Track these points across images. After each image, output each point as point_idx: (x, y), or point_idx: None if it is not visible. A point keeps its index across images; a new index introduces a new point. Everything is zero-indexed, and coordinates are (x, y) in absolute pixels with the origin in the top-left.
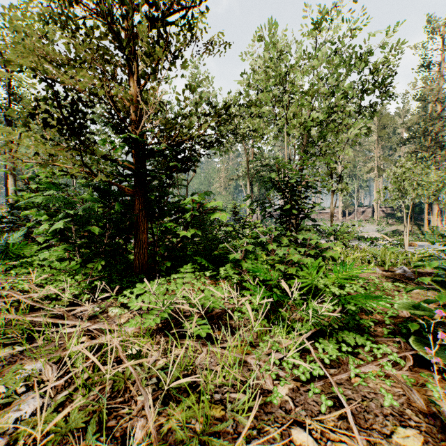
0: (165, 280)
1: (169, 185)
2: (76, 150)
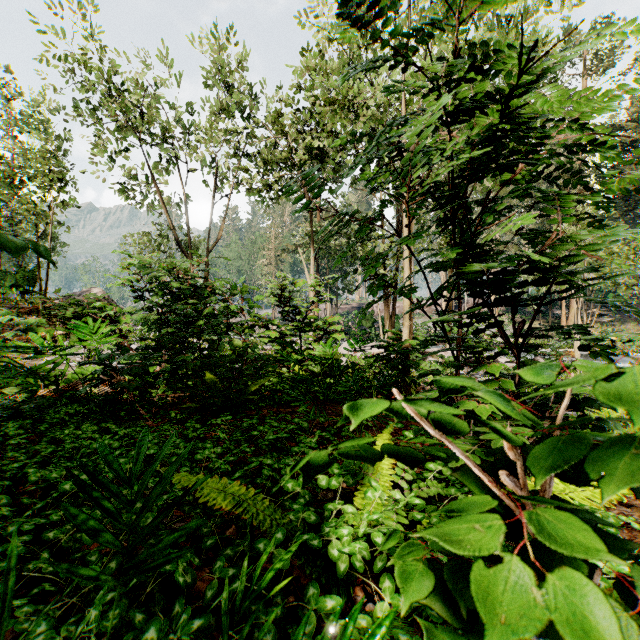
0: None
1: None
2: None
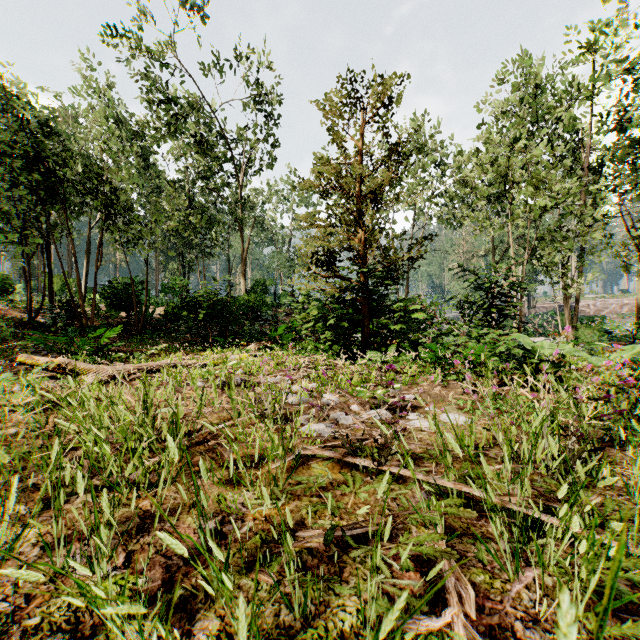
0: None
1: (384, 295)
2: (328, 277)
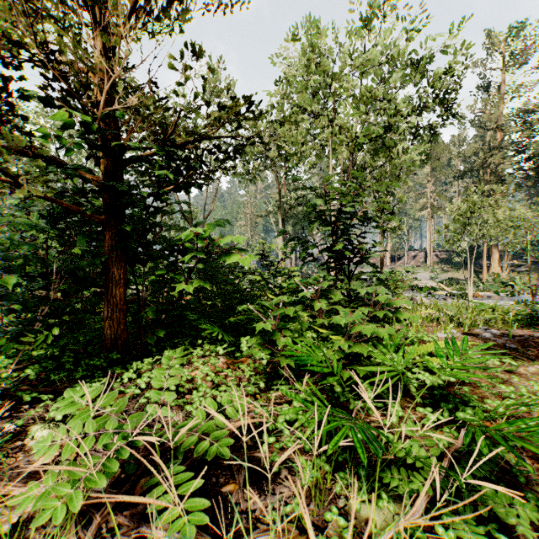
0: (151, 362)
1: (159, 208)
2: None
